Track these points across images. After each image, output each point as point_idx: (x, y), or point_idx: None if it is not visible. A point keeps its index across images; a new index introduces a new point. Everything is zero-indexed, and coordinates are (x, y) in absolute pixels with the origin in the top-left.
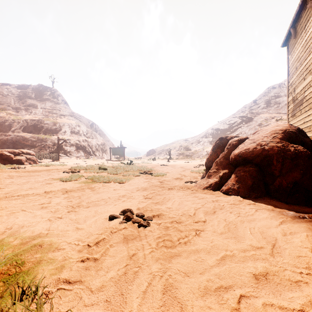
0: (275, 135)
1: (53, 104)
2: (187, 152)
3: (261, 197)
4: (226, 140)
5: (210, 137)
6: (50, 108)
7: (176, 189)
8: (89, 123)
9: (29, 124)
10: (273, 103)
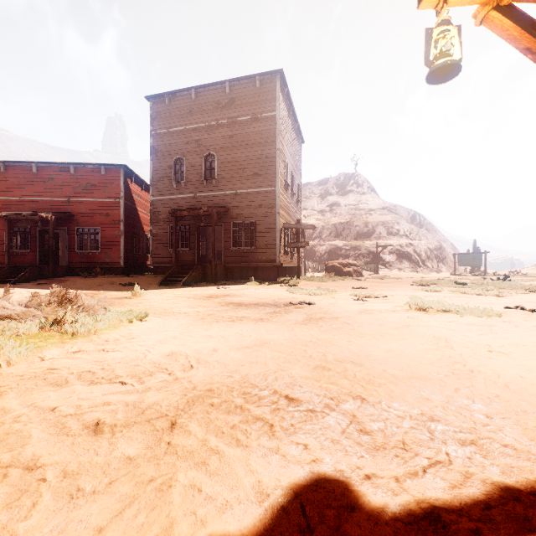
0: None
1: (357, 195)
2: None
3: None
4: None
5: None
6: (355, 203)
7: None
8: (409, 214)
9: (337, 228)
10: None
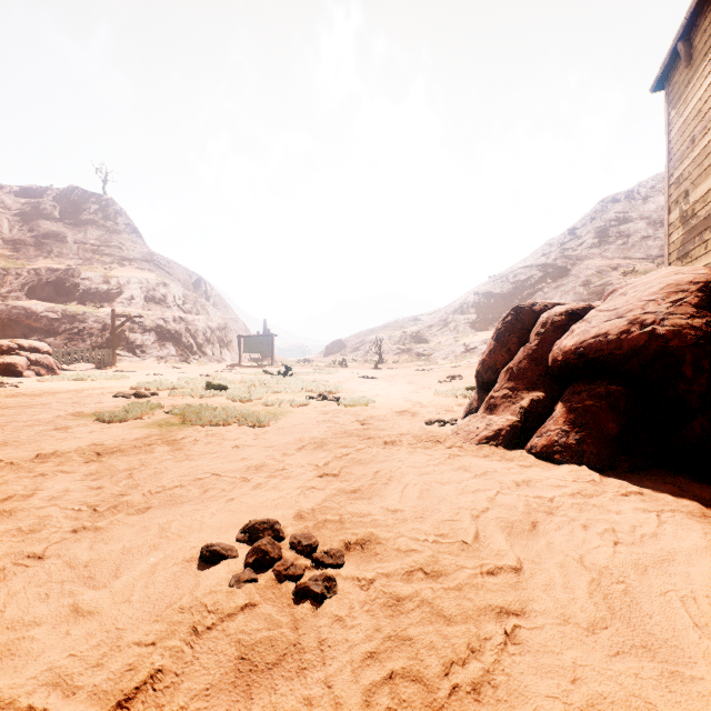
0: (680, 296)
1: (106, 232)
2: (419, 346)
3: (644, 469)
4: (532, 312)
5: (471, 312)
6: (98, 244)
7: (406, 444)
8: (192, 278)
9: (44, 278)
10: (614, 234)
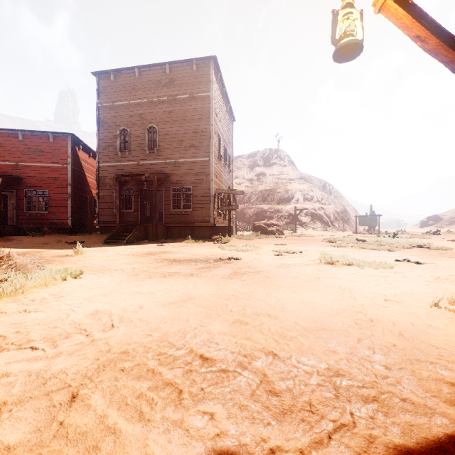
0: None
1: (280, 167)
2: None
3: None
4: None
5: None
6: (278, 174)
7: None
8: (321, 183)
9: (263, 194)
10: None
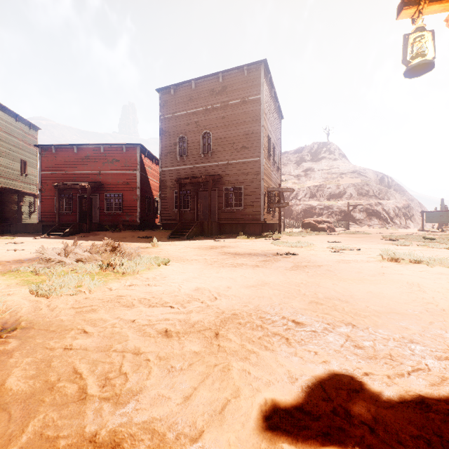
0: None
1: (329, 161)
2: None
3: None
4: None
5: None
6: (327, 168)
7: None
8: (378, 176)
9: (312, 190)
10: None
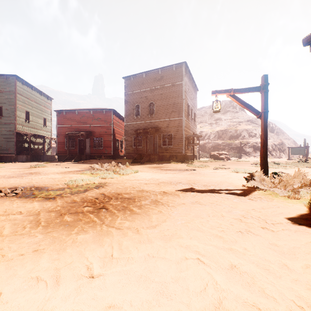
0: None
1: (232, 113)
2: None
3: None
4: None
5: None
6: (231, 118)
7: None
8: None
9: (219, 133)
10: None
